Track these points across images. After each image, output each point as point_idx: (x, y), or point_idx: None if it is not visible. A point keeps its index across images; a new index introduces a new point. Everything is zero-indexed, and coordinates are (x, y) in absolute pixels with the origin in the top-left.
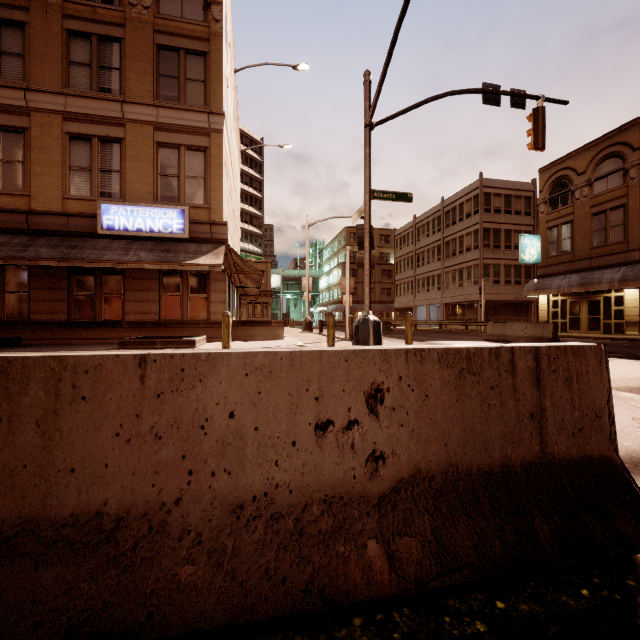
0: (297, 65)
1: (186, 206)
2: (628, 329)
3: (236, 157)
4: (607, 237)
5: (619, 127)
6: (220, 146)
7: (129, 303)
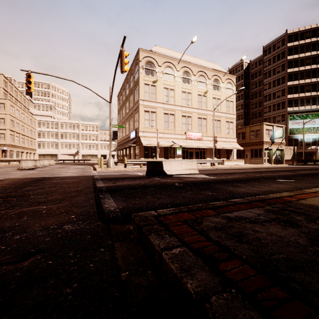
0: (191, 41)
1: (135, 129)
2: None
3: (203, 87)
4: None
5: None
6: (139, 109)
7: (133, 155)
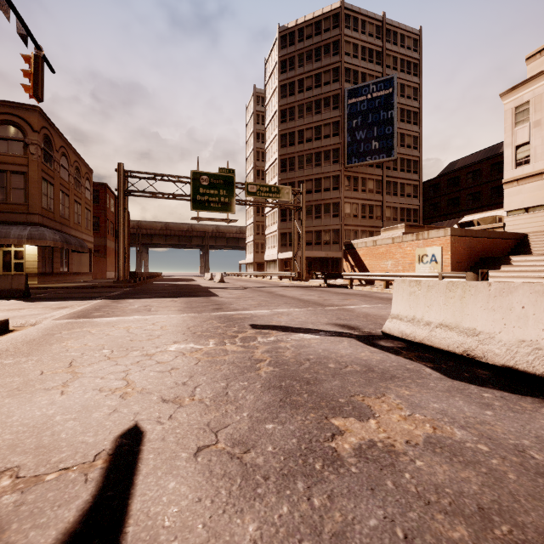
0: None
1: None
2: (29, 279)
3: None
4: (8, 196)
5: (21, 103)
6: None
7: None
